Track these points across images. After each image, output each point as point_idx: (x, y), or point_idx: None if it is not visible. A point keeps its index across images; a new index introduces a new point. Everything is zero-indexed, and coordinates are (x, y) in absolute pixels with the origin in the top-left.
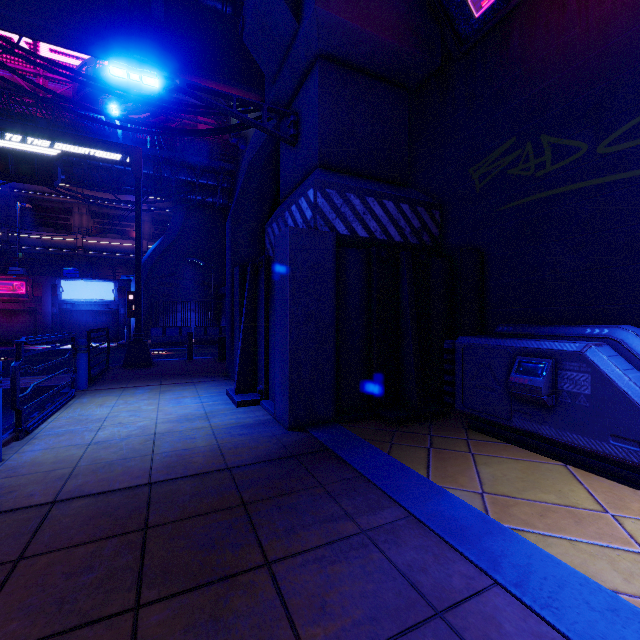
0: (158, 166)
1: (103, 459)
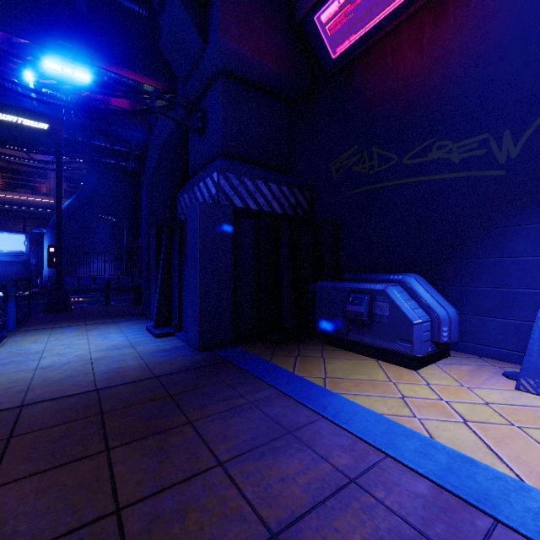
0: (72, 130)
1: (52, 378)
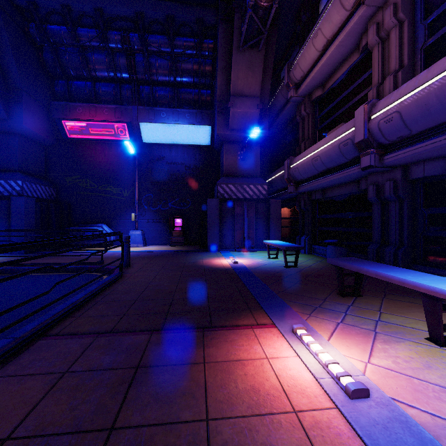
0: None
1: None
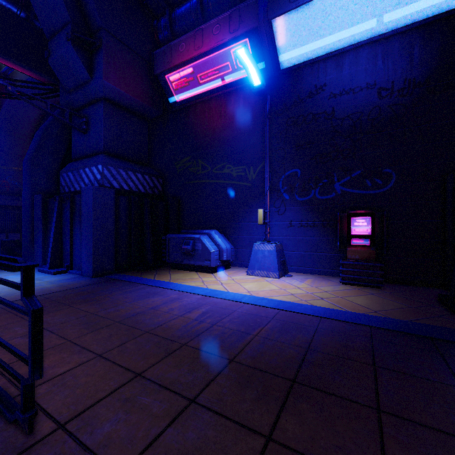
0: None
1: None
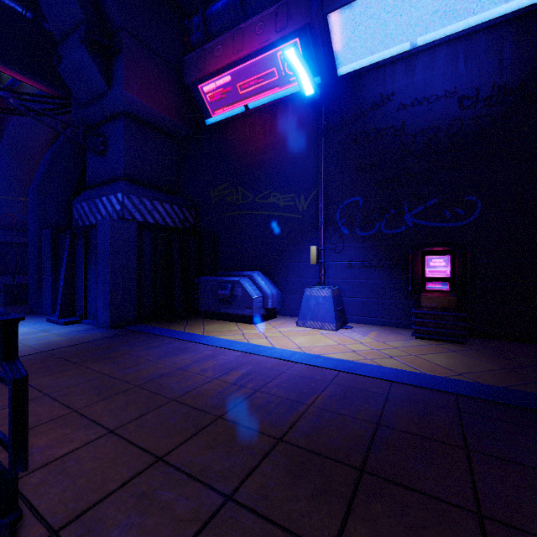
0: None
1: None
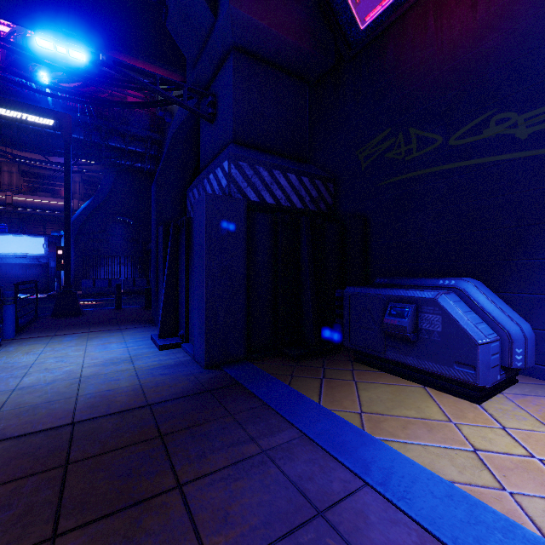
0: (88, 132)
1: (27, 403)
